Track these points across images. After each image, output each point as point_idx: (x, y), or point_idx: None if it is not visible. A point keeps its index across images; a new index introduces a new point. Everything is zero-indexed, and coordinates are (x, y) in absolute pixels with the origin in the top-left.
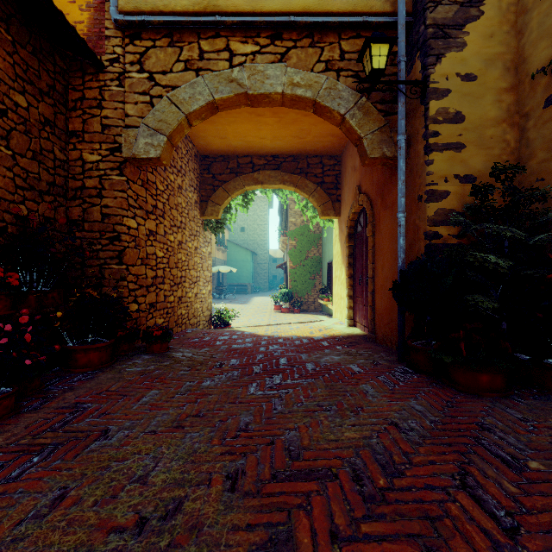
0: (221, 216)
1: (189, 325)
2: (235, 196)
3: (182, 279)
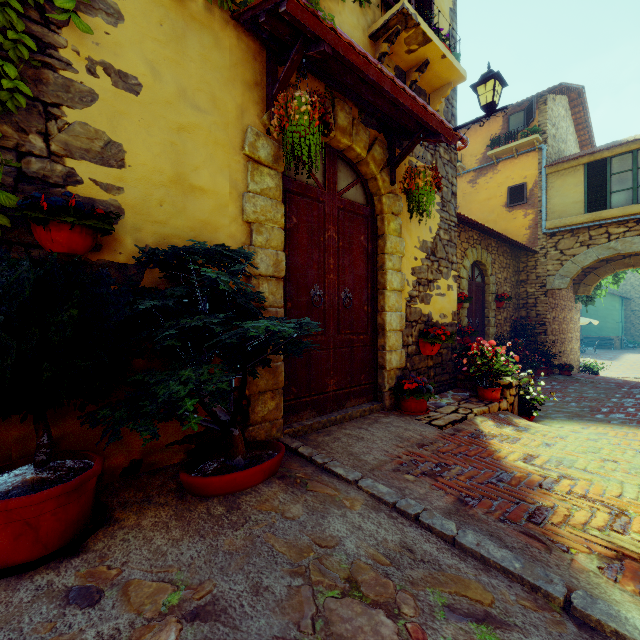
0: (591, 292)
1: None
2: (605, 277)
3: (564, 339)
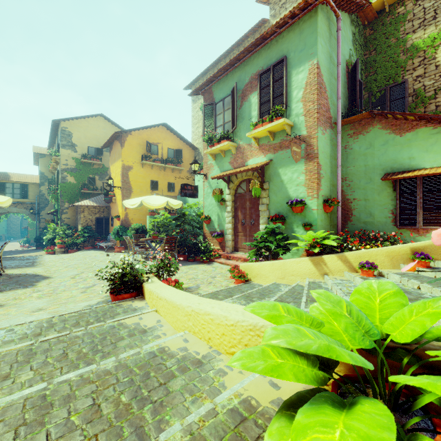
0: None
1: None
2: (3, 215)
3: None
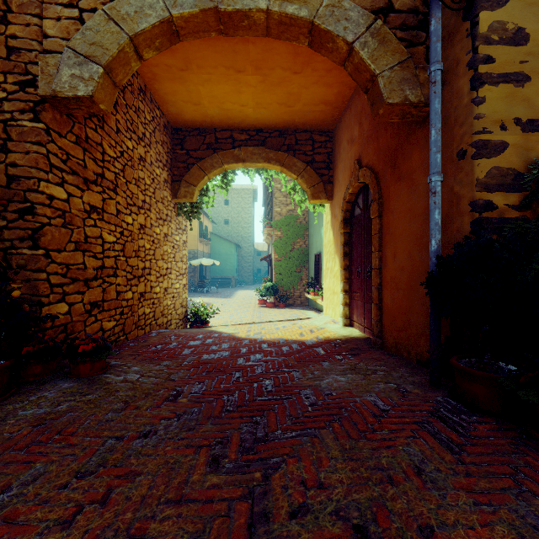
0: (196, 198)
1: (156, 326)
2: (213, 176)
3: (145, 270)
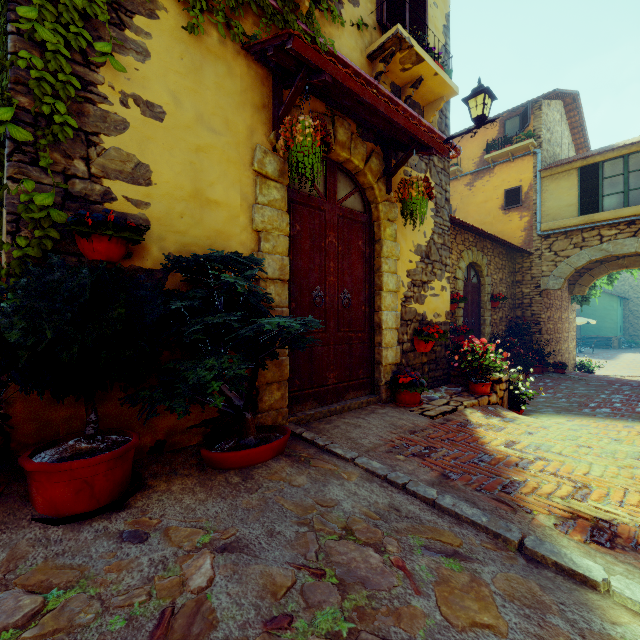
0: (586, 292)
1: None
2: (600, 277)
3: (559, 338)
